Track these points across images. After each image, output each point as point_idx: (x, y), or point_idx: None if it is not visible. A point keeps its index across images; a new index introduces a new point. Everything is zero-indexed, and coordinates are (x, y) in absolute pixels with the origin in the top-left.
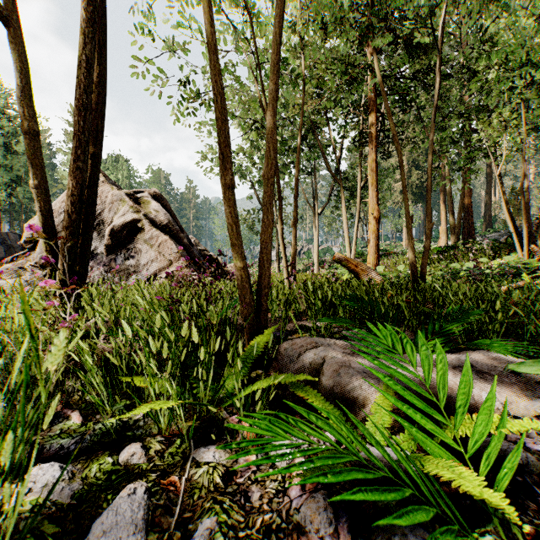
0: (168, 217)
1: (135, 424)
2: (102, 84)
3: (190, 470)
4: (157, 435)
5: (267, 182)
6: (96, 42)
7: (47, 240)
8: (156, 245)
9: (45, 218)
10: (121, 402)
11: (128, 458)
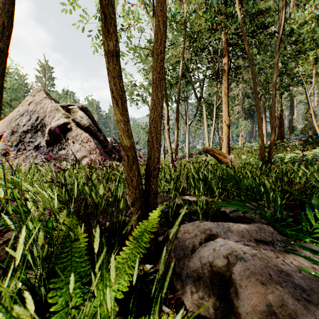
0: (89, 121)
1: None
2: None
3: None
4: None
5: (156, 58)
6: None
7: None
8: (80, 140)
9: None
10: None
11: None
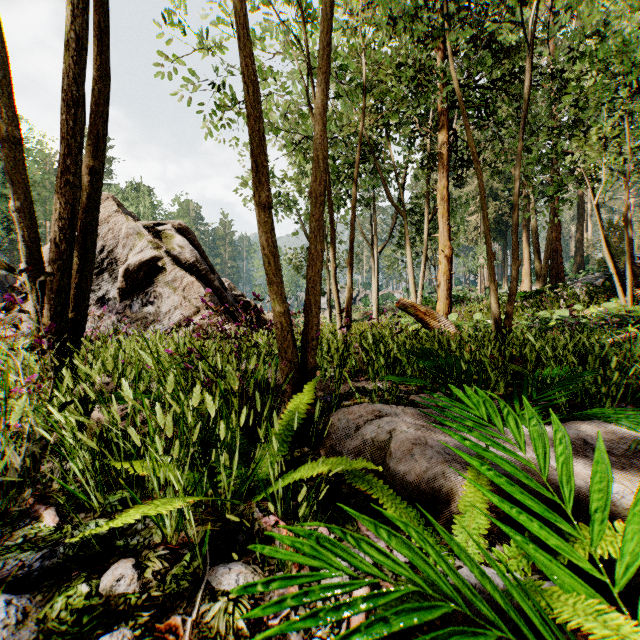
0: (195, 254)
1: (131, 528)
2: (105, 80)
3: (201, 604)
4: (159, 546)
5: (315, 202)
6: (97, 26)
7: (10, 272)
8: (180, 288)
9: (30, 251)
10: (116, 495)
11: (112, 584)
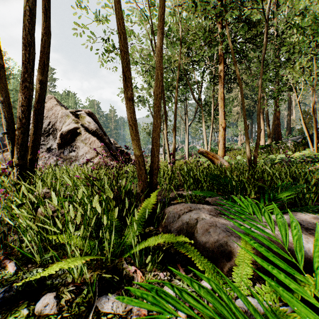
0: (96, 126)
1: (55, 273)
2: (48, 35)
3: None
4: (70, 284)
5: (156, 97)
6: (44, 7)
7: None
8: (88, 143)
9: (8, 123)
10: (49, 254)
11: (42, 308)
